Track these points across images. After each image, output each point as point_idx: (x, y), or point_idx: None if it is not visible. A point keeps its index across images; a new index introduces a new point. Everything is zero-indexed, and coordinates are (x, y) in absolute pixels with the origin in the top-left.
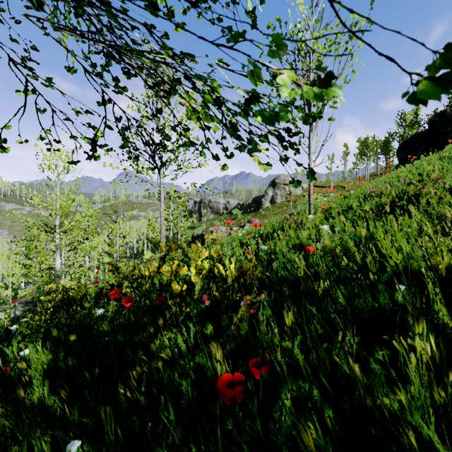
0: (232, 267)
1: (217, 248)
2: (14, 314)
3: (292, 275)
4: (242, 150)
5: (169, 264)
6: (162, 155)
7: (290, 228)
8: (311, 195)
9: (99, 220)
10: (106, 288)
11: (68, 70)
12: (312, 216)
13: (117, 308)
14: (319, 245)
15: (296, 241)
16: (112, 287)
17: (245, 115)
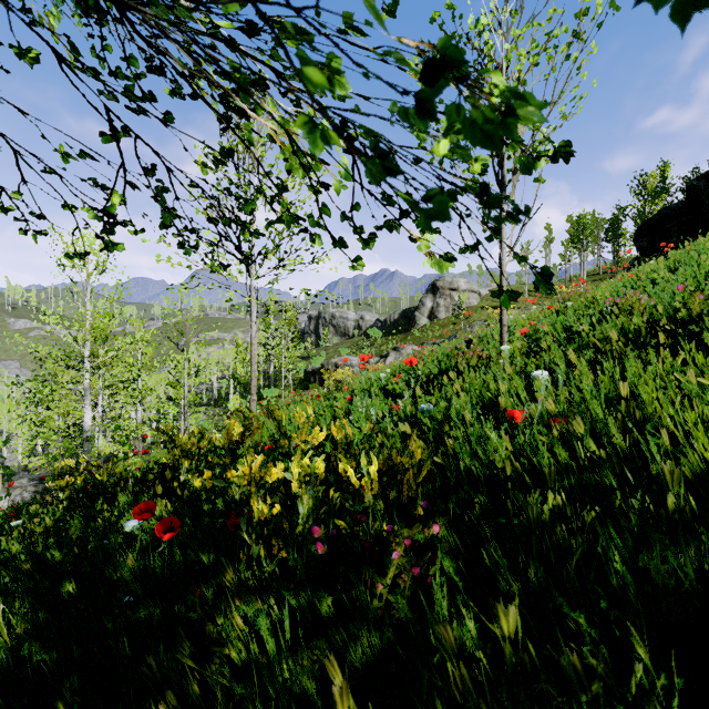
0: (373, 468)
1: (343, 397)
2: (21, 498)
3: (486, 469)
4: (394, 228)
5: (250, 453)
6: (253, 243)
7: (469, 367)
8: (503, 310)
9: (157, 348)
10: (154, 471)
11: (20, 55)
12: (508, 347)
13: (149, 537)
14: (535, 409)
15: (483, 393)
16: (164, 470)
17: (420, 114)
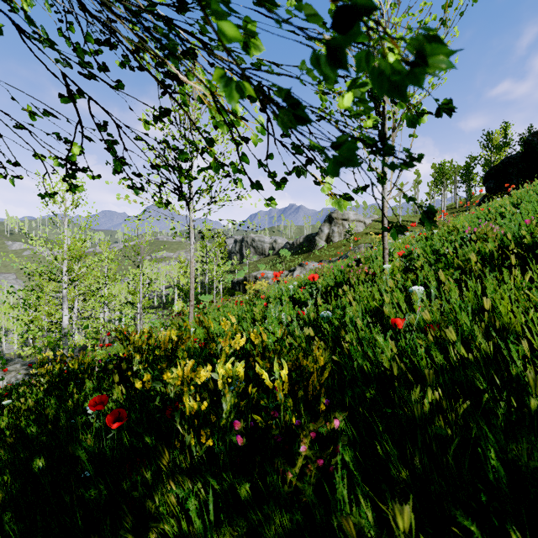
0: (284, 371)
1: (261, 304)
2: (15, 379)
3: (375, 368)
4: (302, 173)
5: (183, 356)
6: (191, 185)
7: (358, 281)
8: (385, 236)
9: (119, 264)
10: (113, 362)
11: None
12: (389, 266)
13: (102, 423)
14: (413, 318)
15: (370, 303)
16: (121, 361)
17: (331, 61)
